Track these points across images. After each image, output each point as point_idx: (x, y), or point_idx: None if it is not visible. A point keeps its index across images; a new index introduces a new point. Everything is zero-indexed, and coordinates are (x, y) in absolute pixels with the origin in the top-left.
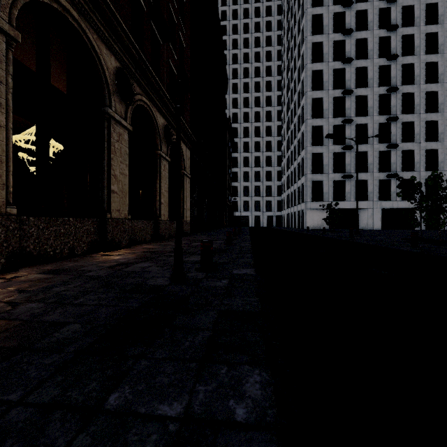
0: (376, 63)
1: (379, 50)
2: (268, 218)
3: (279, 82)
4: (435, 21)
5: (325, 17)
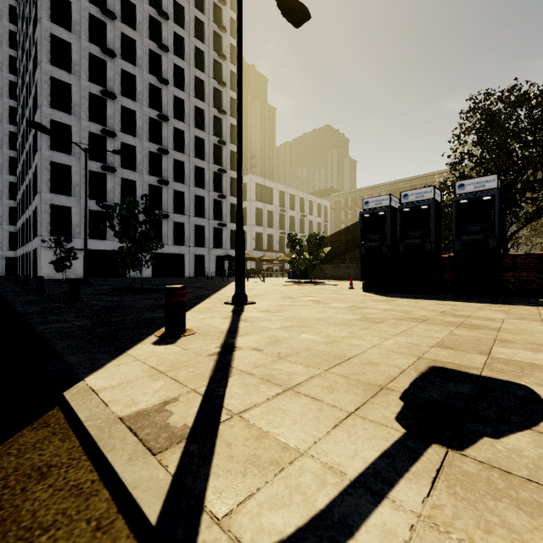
0: (147, 78)
1: (150, 65)
2: None
3: (13, 34)
4: (203, 69)
5: None
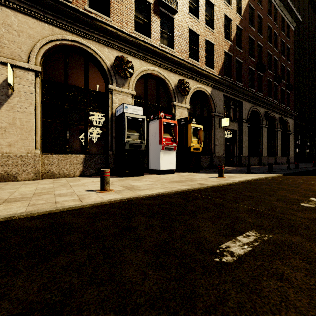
0: None
1: None
2: None
3: None
4: None
5: None
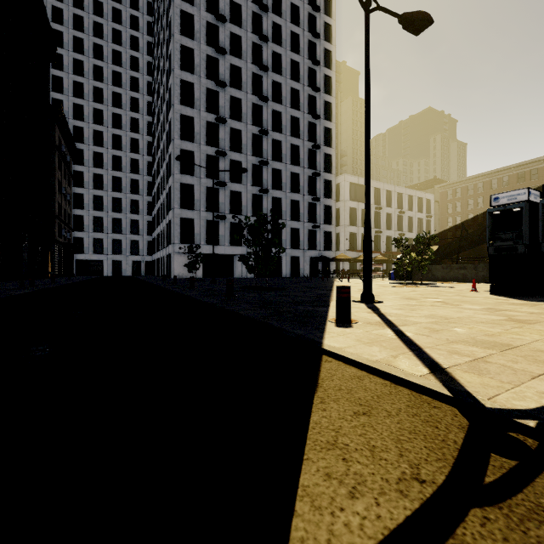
0: (250, 99)
1: (253, 86)
2: (134, 264)
3: (150, 84)
4: (298, 79)
5: (196, 21)
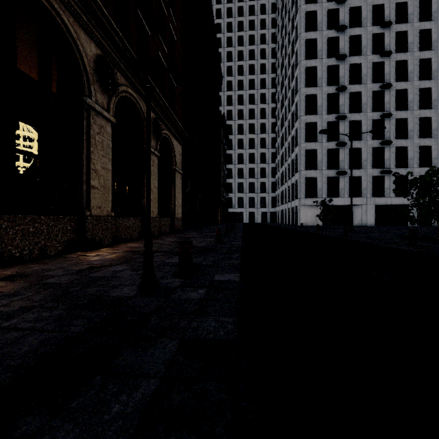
0: (370, 60)
1: (373, 47)
2: (262, 214)
3: (273, 79)
4: (429, 18)
5: (318, 14)
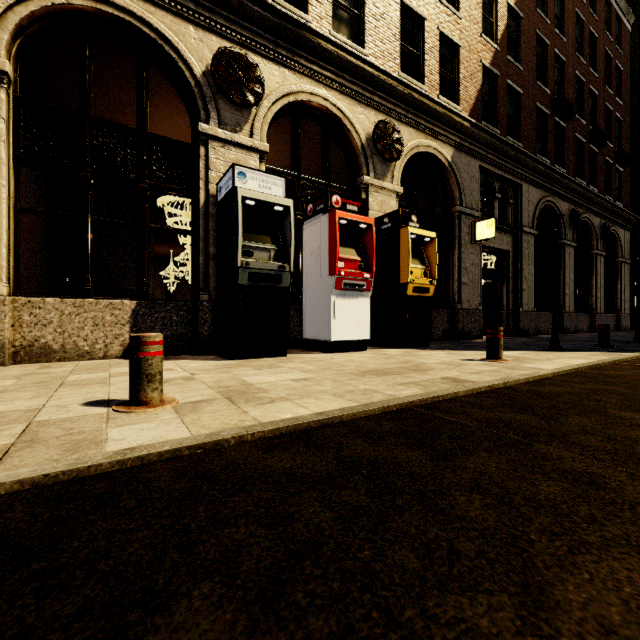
0: None
1: None
2: None
3: None
4: None
5: None
